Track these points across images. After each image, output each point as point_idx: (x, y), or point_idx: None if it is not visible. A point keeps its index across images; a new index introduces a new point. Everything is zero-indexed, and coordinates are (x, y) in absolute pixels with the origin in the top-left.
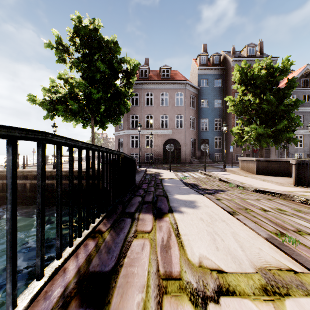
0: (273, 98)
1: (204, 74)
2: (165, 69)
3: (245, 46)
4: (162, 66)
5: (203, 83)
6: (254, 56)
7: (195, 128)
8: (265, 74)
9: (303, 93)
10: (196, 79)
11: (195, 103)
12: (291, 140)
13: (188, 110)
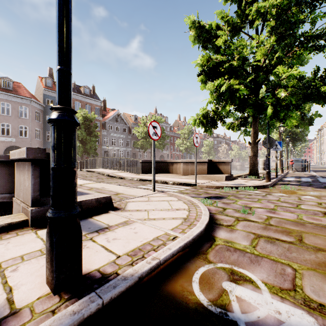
0: (85, 132)
1: (50, 95)
2: (7, 80)
3: (82, 86)
4: (4, 77)
5: (49, 102)
6: (89, 95)
7: (41, 138)
8: (81, 120)
9: (116, 126)
10: (42, 97)
11: (41, 117)
12: (95, 153)
13: (33, 123)
